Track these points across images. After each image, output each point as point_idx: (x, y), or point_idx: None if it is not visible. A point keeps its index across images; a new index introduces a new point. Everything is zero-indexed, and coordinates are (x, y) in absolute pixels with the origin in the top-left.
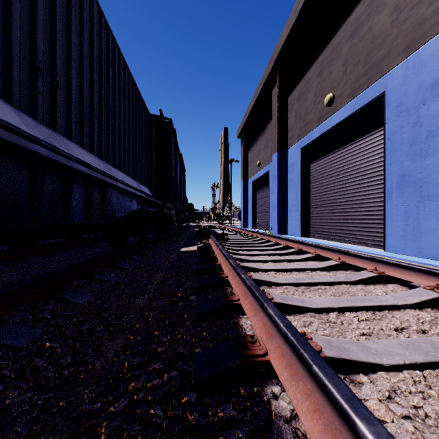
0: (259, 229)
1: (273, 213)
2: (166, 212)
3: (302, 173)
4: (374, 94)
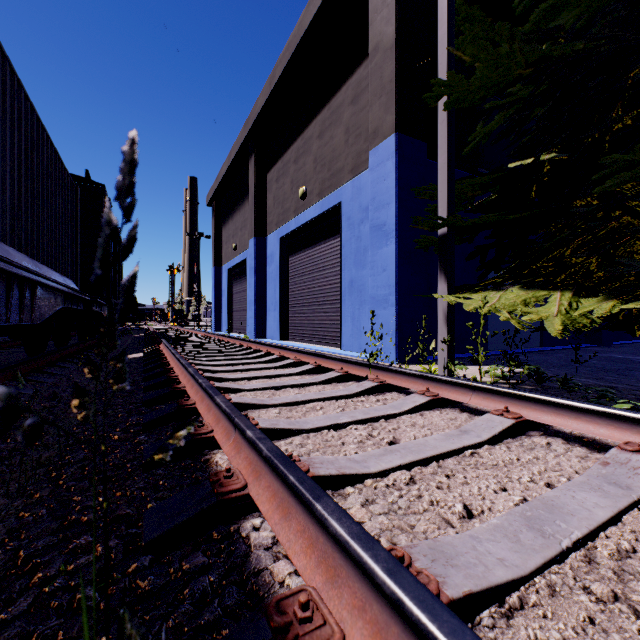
0: (236, 333)
1: (250, 312)
2: (96, 310)
3: (281, 267)
4: (335, 201)
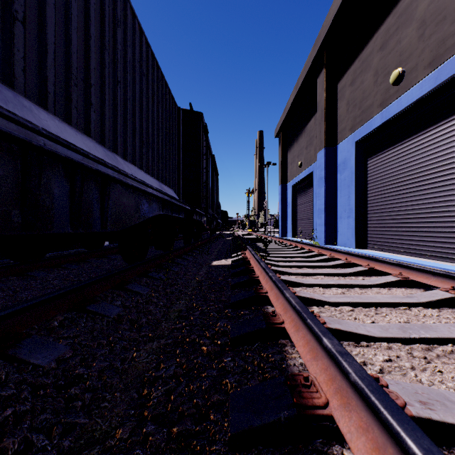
0: (300, 238)
1: (318, 220)
2: (196, 219)
3: (357, 172)
4: None
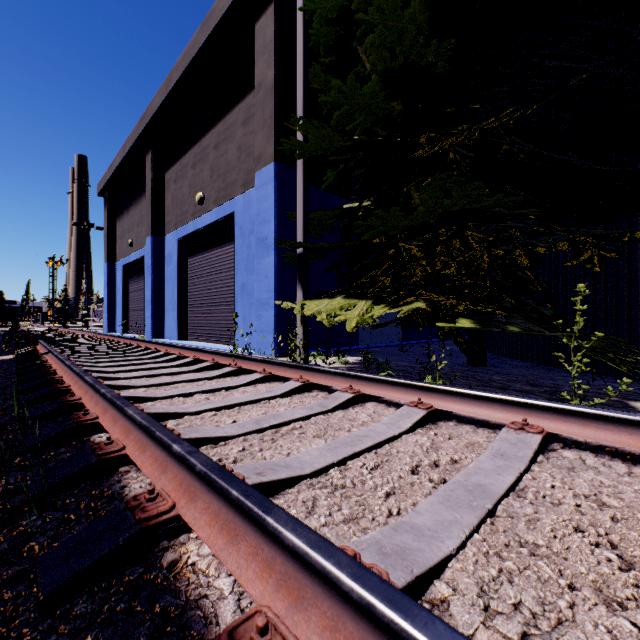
0: (133, 333)
1: (147, 312)
2: None
3: (180, 268)
4: (229, 210)
